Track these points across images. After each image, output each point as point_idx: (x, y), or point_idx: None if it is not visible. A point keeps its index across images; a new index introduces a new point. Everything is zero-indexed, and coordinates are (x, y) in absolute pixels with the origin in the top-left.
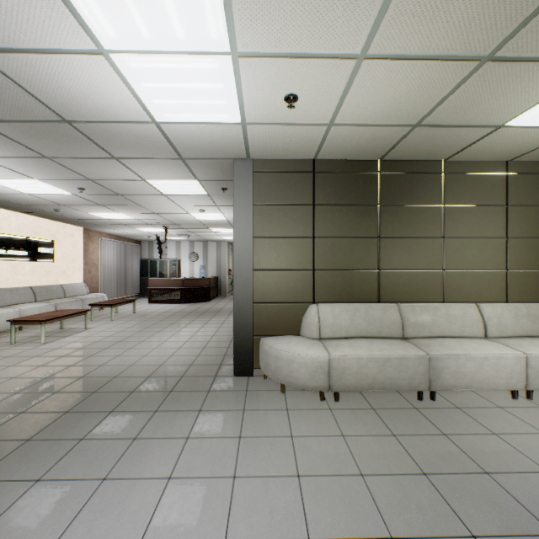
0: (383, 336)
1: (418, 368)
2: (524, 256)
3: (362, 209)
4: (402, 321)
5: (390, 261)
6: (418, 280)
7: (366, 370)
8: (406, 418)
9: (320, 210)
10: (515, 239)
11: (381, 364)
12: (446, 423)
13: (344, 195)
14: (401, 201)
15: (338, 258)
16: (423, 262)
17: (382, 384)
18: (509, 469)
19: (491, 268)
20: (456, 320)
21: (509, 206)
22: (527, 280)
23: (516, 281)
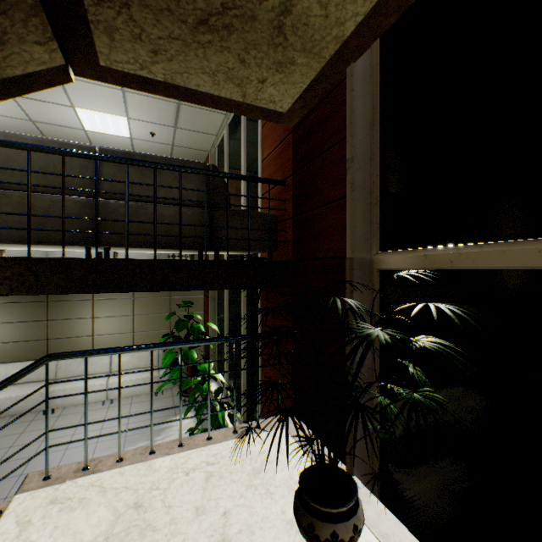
0: (42, 380)
1: (41, 399)
2: (145, 324)
3: (36, 304)
4: (57, 369)
5: (56, 333)
6: (77, 342)
7: (5, 405)
8: (15, 428)
9: (3, 306)
10: (139, 316)
11: (15, 400)
12: (36, 426)
13: (22, 296)
14: (64, 298)
15: (17, 334)
16: (80, 332)
17: (16, 411)
18: (26, 443)
19: (124, 332)
20: (93, 365)
21: (135, 298)
22: (146, 336)
23: (140, 338)
